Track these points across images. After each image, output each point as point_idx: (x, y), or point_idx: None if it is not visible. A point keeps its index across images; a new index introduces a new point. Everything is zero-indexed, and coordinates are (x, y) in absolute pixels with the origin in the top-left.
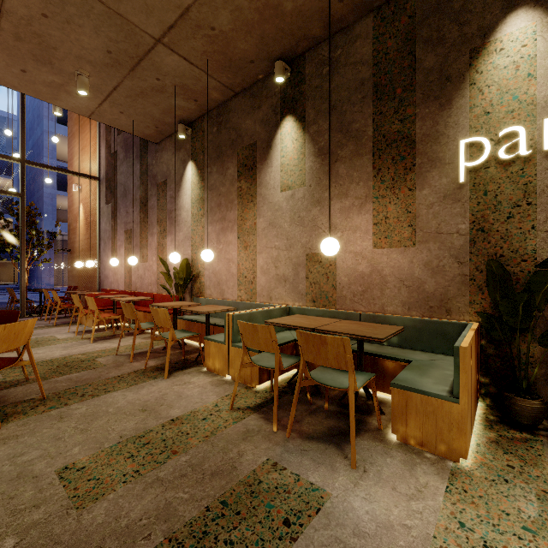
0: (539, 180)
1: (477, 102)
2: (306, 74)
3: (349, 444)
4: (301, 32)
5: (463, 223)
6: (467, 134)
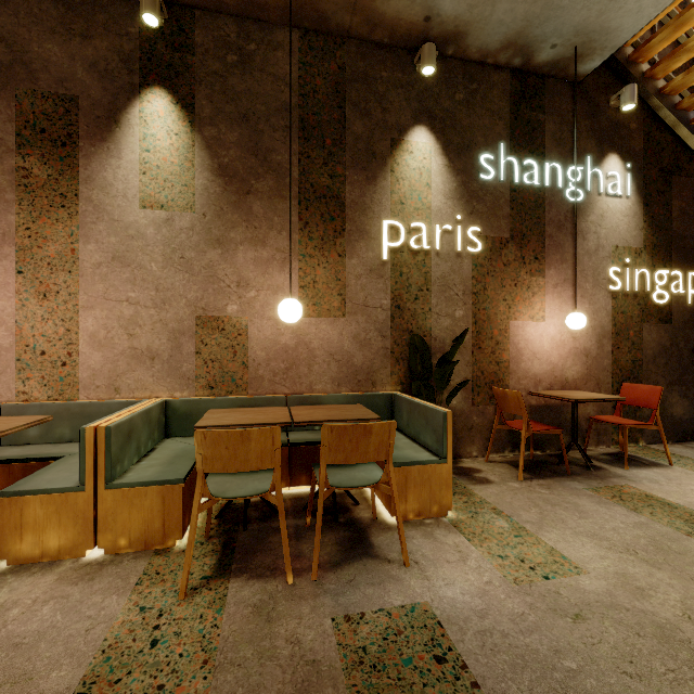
0: (434, 272)
1: (395, 189)
2: (198, 43)
3: (375, 548)
4: None
5: (386, 298)
6: (389, 216)
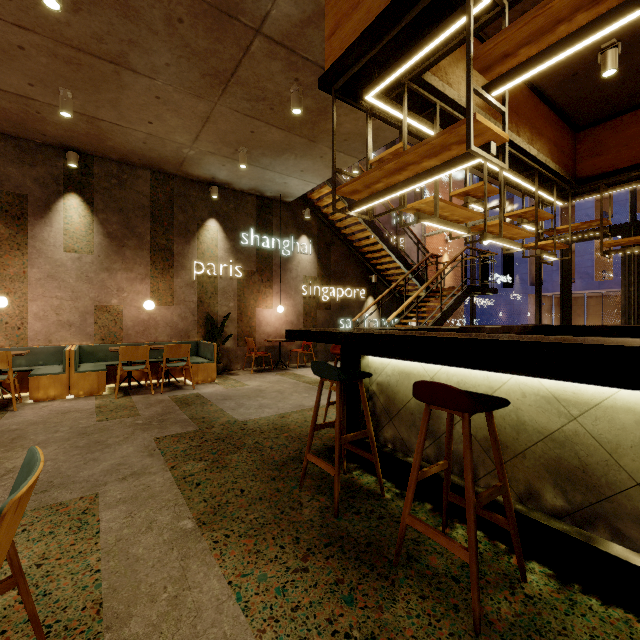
0: (219, 286)
1: (200, 247)
2: (96, 173)
3: (184, 388)
4: (104, 151)
5: (195, 297)
6: (197, 260)
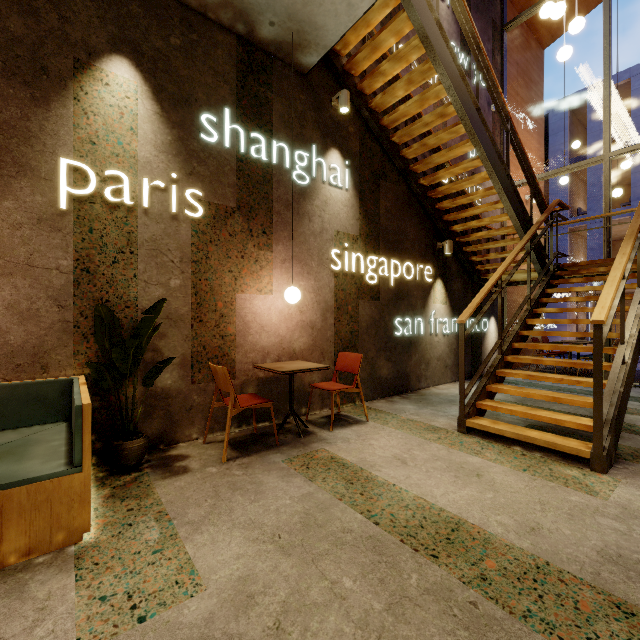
0: (140, 232)
1: (82, 123)
2: None
3: None
4: None
5: (66, 258)
6: (71, 155)
